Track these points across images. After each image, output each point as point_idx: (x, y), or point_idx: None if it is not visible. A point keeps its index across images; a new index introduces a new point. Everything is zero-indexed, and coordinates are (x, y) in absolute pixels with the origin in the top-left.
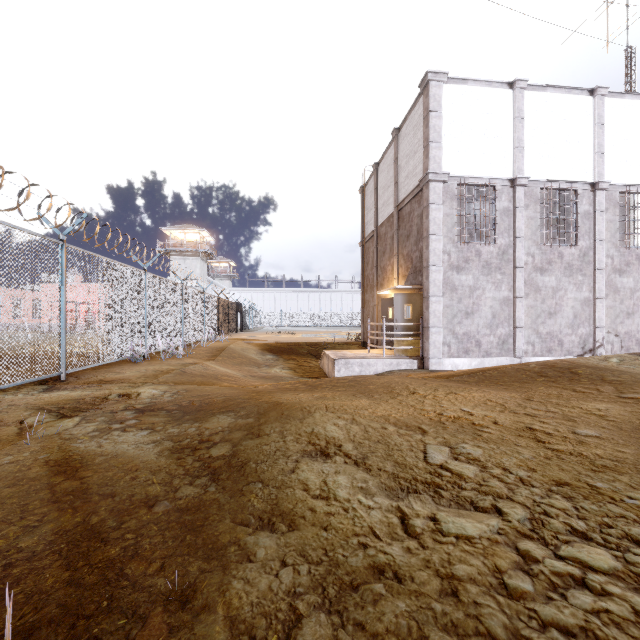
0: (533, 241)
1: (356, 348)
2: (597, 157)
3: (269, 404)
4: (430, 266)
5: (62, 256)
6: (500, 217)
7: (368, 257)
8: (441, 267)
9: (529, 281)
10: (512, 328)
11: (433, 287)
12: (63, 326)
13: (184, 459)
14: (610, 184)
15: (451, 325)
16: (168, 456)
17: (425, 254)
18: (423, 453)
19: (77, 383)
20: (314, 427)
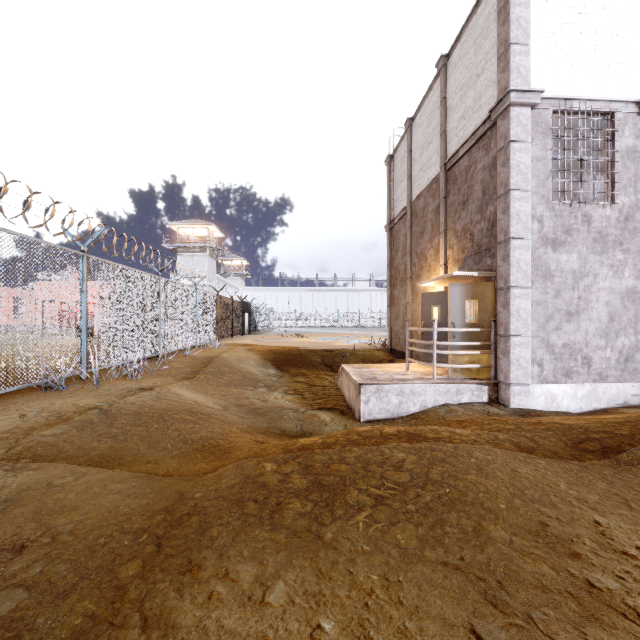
0: None
1: (382, 357)
2: None
3: None
4: (511, 239)
5: None
6: (621, 162)
7: (397, 243)
8: (529, 241)
9: None
10: None
11: (516, 272)
12: None
13: None
14: None
15: (544, 332)
16: None
17: (501, 222)
18: None
19: None
20: None
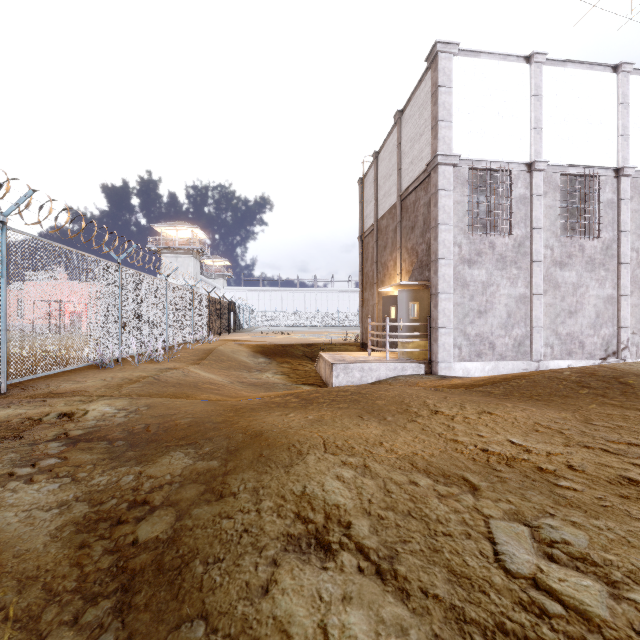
0: (552, 232)
1: (354, 350)
2: (621, 140)
3: (245, 435)
4: (439, 259)
5: (2, 241)
6: (516, 205)
7: (367, 253)
8: (451, 260)
9: (547, 276)
10: (529, 328)
11: (442, 283)
12: (3, 327)
13: (88, 549)
14: (635, 170)
15: (462, 325)
16: (67, 540)
17: (433, 246)
18: (490, 543)
19: (17, 397)
20: (306, 484)
